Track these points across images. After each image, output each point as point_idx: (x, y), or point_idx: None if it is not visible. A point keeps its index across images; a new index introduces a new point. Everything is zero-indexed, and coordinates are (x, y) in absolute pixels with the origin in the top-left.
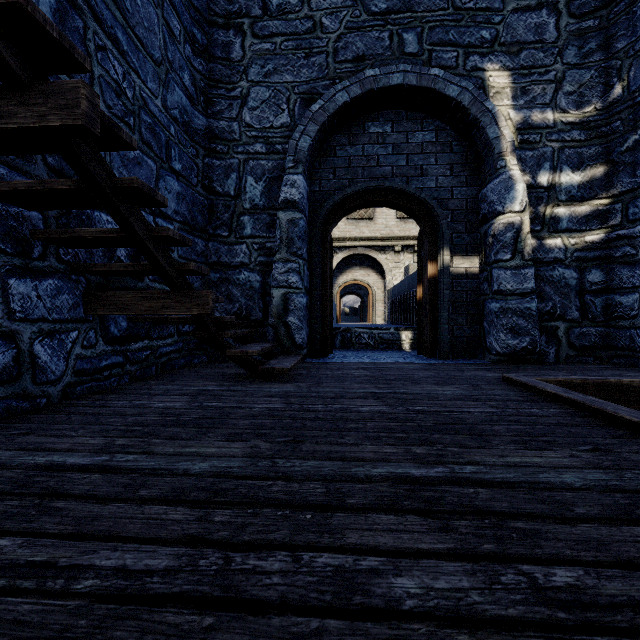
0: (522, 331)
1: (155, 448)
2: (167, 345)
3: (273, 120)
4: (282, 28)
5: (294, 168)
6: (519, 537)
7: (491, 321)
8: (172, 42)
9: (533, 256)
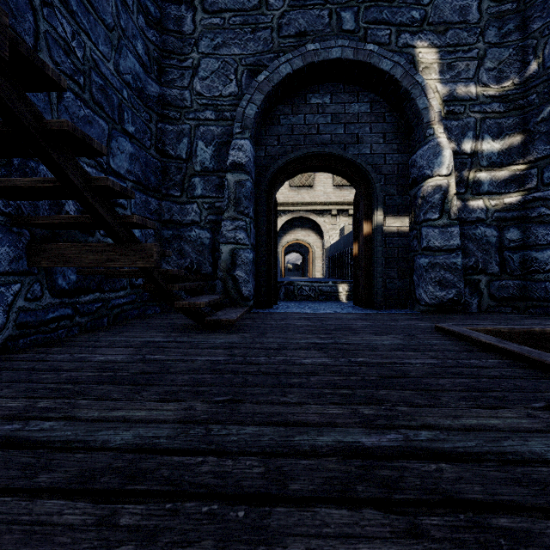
0: (449, 284)
1: (79, 412)
2: (120, 297)
3: (222, 89)
4: (230, 4)
5: (241, 133)
6: (509, 544)
7: (420, 275)
8: (125, 11)
9: (458, 216)
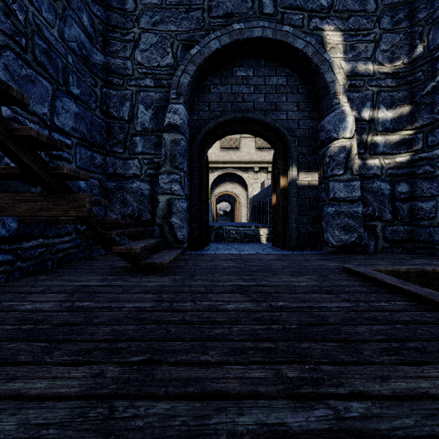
0: (351, 229)
1: None
2: (64, 242)
3: (160, 60)
4: None
5: (176, 99)
6: None
7: (328, 221)
8: None
9: (358, 172)
